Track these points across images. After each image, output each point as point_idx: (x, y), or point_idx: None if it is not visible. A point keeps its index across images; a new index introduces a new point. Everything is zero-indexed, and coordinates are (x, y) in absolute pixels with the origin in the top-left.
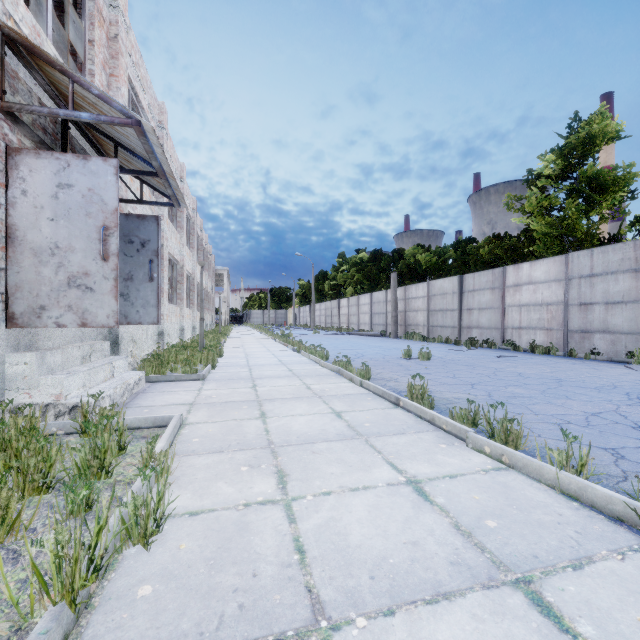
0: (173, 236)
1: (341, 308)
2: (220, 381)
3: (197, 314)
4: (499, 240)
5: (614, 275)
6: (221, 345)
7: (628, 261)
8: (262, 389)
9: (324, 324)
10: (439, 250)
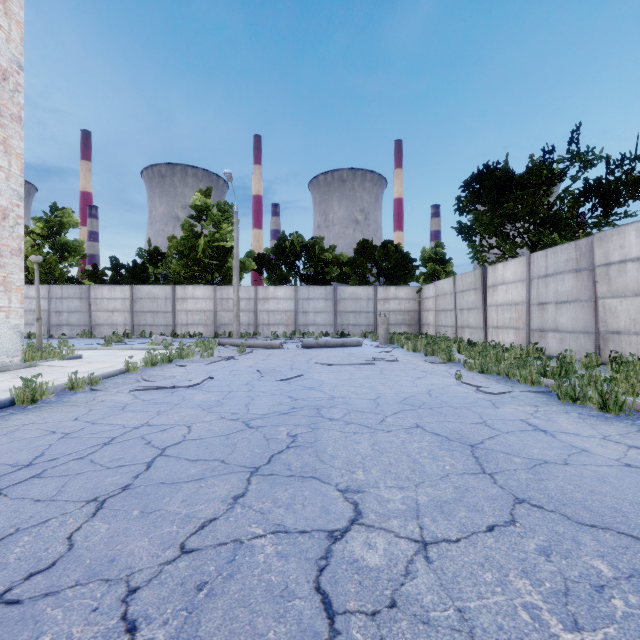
0: None
1: None
2: None
3: None
4: None
5: (72, 299)
6: None
7: (78, 294)
8: None
9: None
10: None
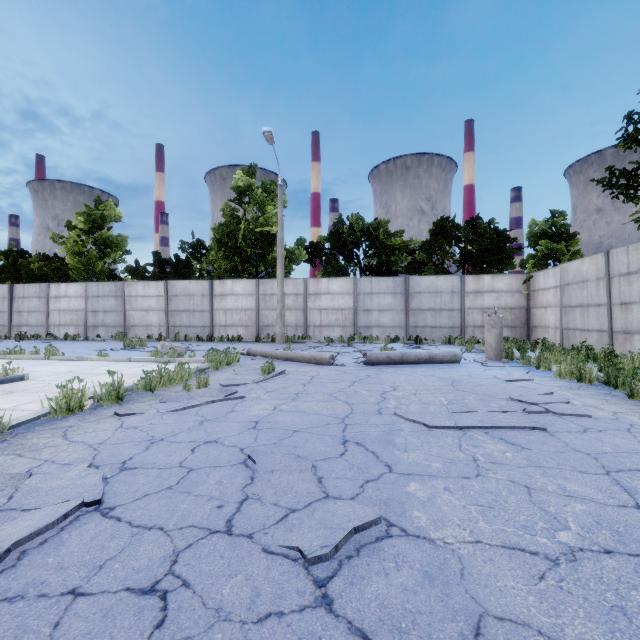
0: None
1: None
2: None
3: None
4: (49, 260)
5: (108, 297)
6: None
7: (113, 291)
8: None
9: None
10: None
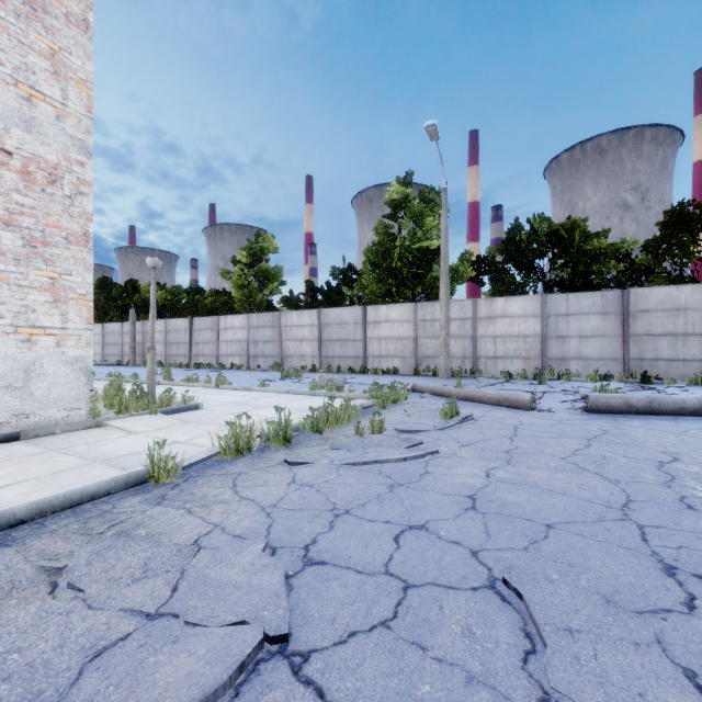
0: None
1: None
2: None
3: None
4: (219, 294)
5: (266, 328)
6: None
7: (271, 322)
8: None
9: None
10: (174, 290)
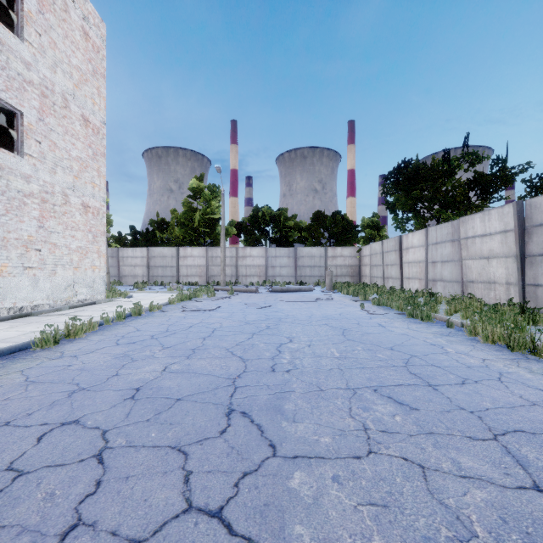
0: None
1: None
2: None
3: None
4: None
5: None
6: None
7: (110, 254)
8: None
9: None
10: None
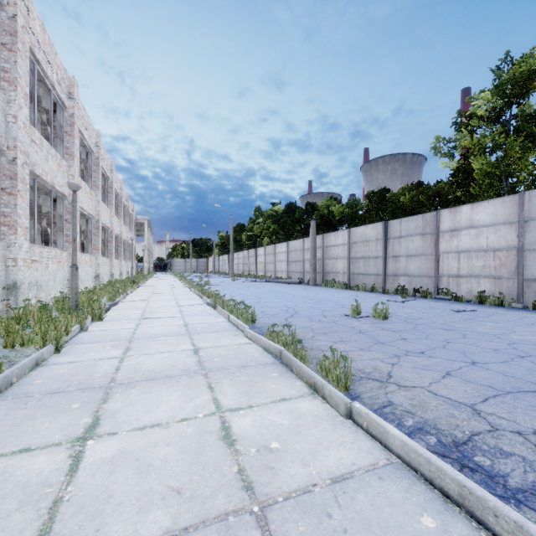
0: (52, 160)
1: (258, 256)
2: (23, 405)
3: (105, 261)
4: (419, 188)
5: None
6: (119, 298)
7: None
8: (98, 454)
9: (242, 271)
10: (351, 202)
